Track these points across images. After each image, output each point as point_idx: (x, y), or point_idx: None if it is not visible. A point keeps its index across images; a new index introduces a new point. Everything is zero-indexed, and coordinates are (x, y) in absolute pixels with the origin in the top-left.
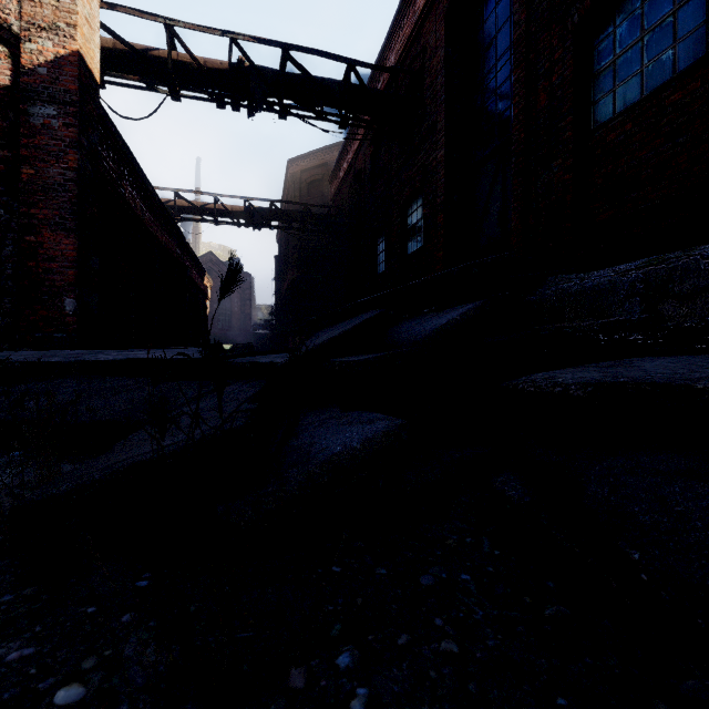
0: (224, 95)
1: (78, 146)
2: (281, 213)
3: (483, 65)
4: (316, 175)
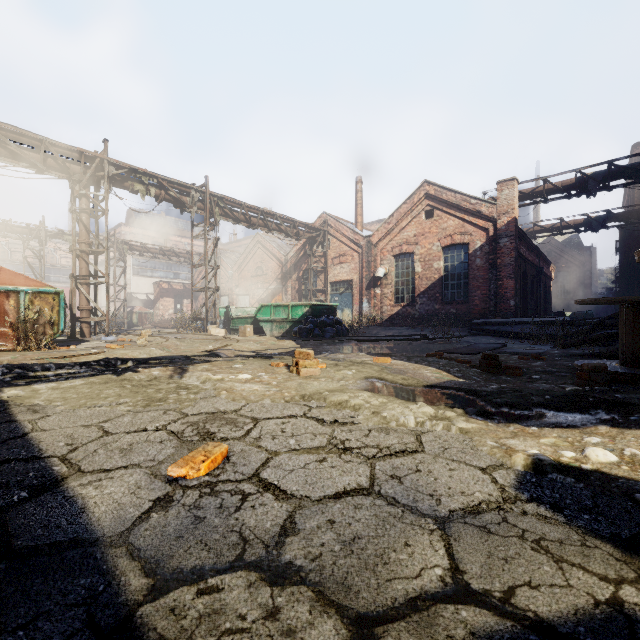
0: (572, 196)
1: (514, 249)
2: (617, 216)
3: None
4: None
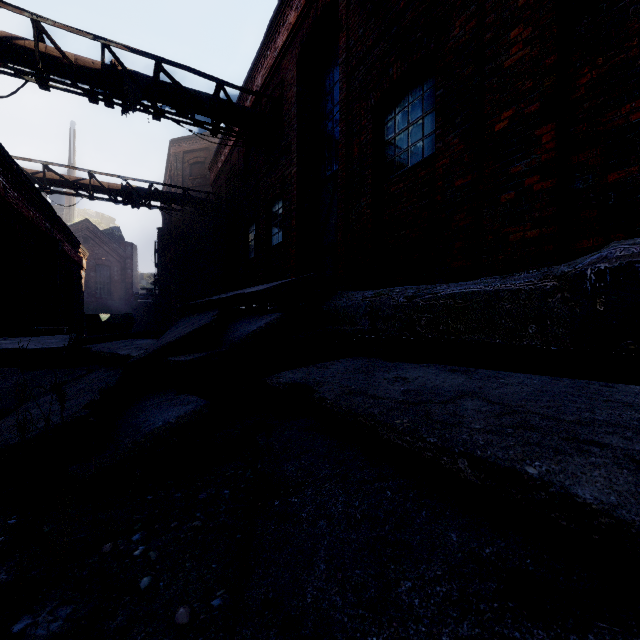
0: (96, 93)
1: None
2: (161, 194)
3: (325, 107)
4: (198, 157)
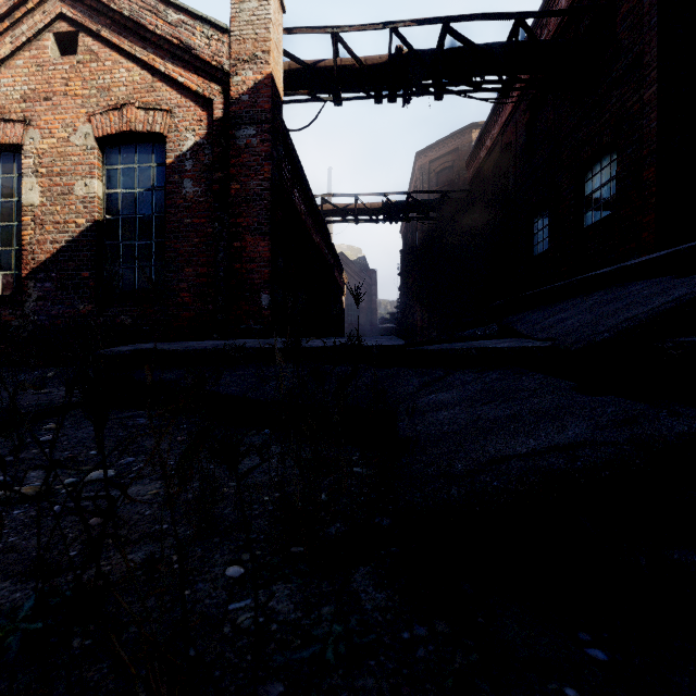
0: (382, 89)
1: (271, 158)
2: (418, 204)
3: None
4: (445, 163)
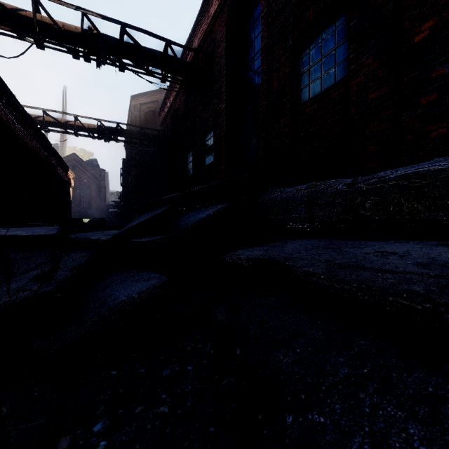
0: (78, 50)
1: None
2: (125, 131)
3: (247, 57)
4: (150, 108)
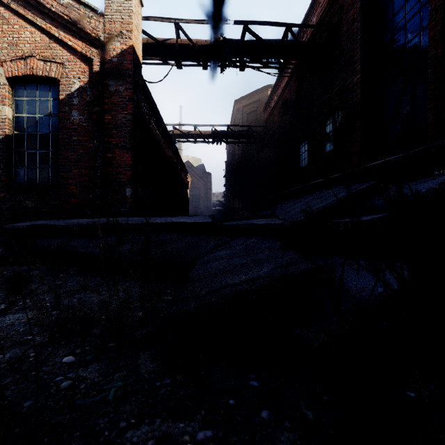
0: (207, 61)
1: (132, 100)
2: (234, 133)
3: (392, 8)
4: (252, 108)
